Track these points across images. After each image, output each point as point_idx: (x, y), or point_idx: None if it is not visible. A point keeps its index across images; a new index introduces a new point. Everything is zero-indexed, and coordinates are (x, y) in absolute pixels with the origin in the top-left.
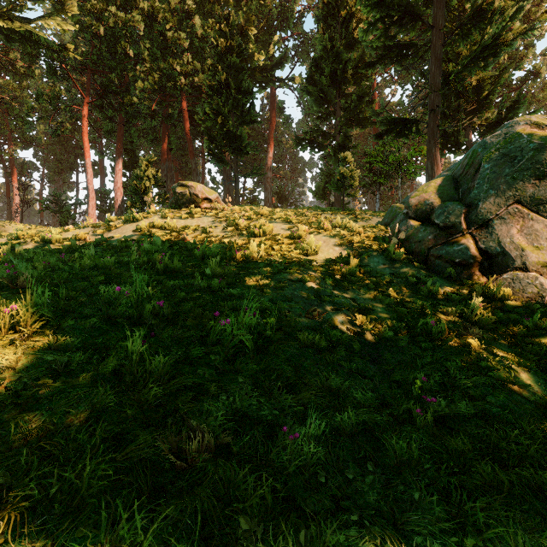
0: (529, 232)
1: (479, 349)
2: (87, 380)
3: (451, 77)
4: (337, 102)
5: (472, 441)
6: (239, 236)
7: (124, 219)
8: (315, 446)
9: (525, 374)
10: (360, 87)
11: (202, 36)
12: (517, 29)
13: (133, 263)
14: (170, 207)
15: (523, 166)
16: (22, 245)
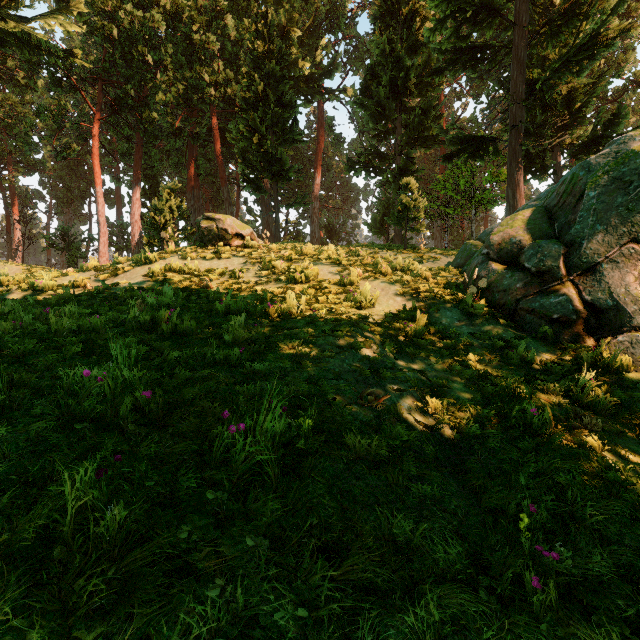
0: None
1: (600, 451)
2: None
3: (538, 85)
4: (397, 117)
5: (620, 631)
6: (276, 282)
7: (135, 260)
8: None
9: None
10: (425, 99)
11: (235, 39)
12: (619, 25)
13: (132, 323)
14: (194, 245)
15: None
16: (5, 294)
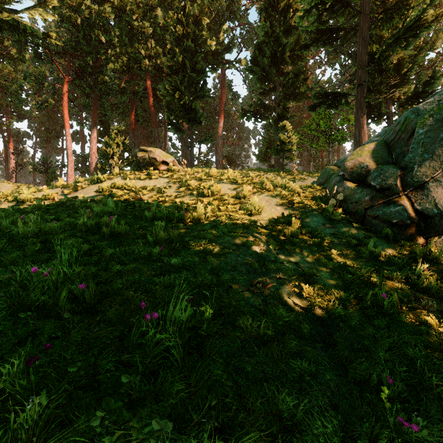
0: None
1: (437, 328)
2: None
3: (377, 55)
4: (276, 79)
5: None
6: (190, 196)
7: (90, 180)
8: None
9: None
10: (296, 67)
11: (163, 25)
12: (435, 12)
13: (82, 226)
14: (132, 169)
15: None
16: None
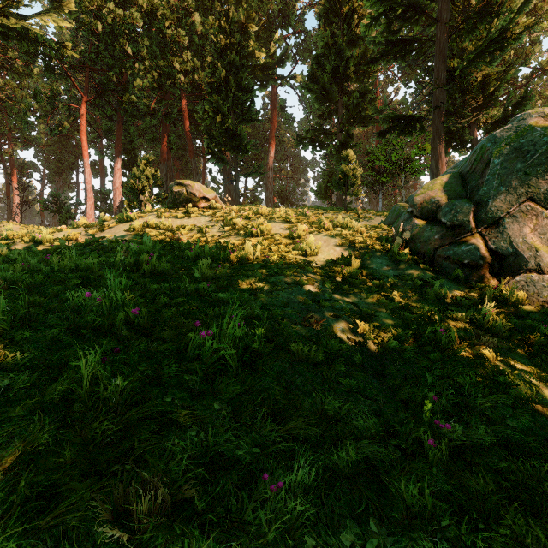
0: (543, 232)
1: (494, 361)
2: (28, 409)
3: (456, 72)
4: (339, 99)
5: (494, 478)
6: (236, 236)
7: (118, 218)
8: (304, 497)
9: (547, 390)
10: (362, 84)
11: (202, 33)
12: (525, 22)
13: (119, 265)
14: (167, 206)
15: (536, 161)
16: (11, 246)
